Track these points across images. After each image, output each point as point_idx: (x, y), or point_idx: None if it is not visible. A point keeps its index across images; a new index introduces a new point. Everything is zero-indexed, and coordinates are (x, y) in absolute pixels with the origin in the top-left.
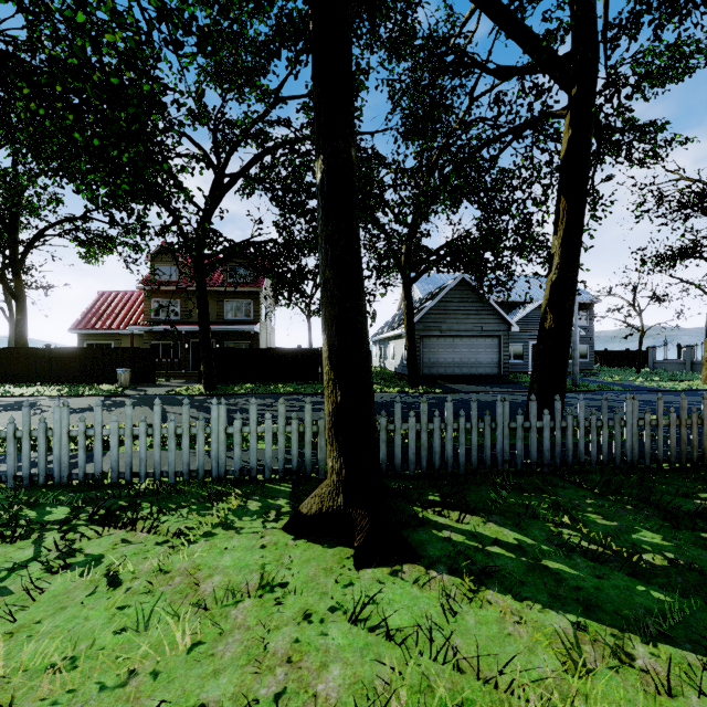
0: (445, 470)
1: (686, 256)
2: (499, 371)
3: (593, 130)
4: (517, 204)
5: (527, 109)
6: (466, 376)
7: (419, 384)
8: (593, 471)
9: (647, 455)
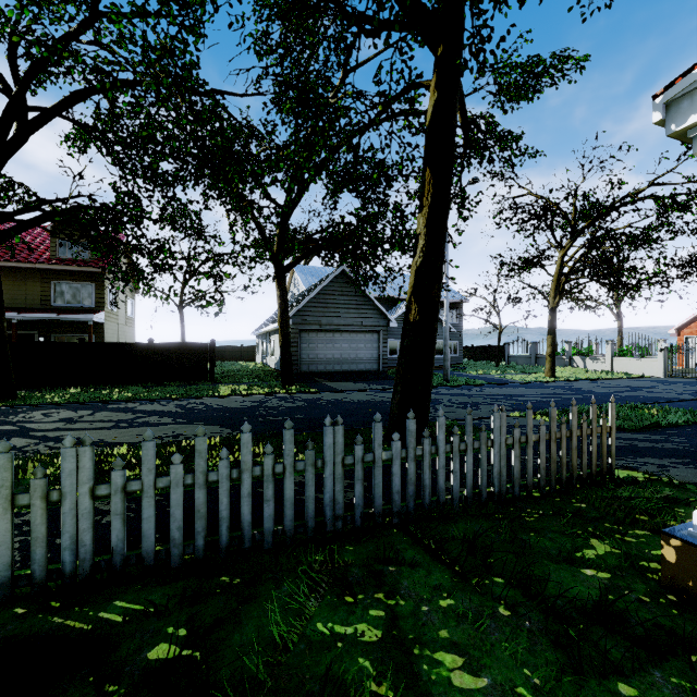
0: (240, 545)
1: (533, 263)
2: (379, 367)
3: (461, 121)
4: (375, 164)
5: (385, 42)
6: (346, 372)
7: (293, 384)
8: (456, 514)
9: (517, 482)
